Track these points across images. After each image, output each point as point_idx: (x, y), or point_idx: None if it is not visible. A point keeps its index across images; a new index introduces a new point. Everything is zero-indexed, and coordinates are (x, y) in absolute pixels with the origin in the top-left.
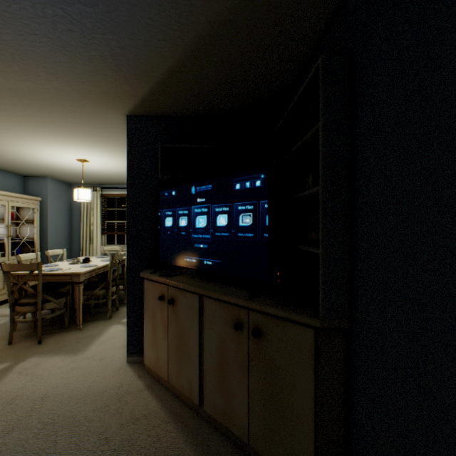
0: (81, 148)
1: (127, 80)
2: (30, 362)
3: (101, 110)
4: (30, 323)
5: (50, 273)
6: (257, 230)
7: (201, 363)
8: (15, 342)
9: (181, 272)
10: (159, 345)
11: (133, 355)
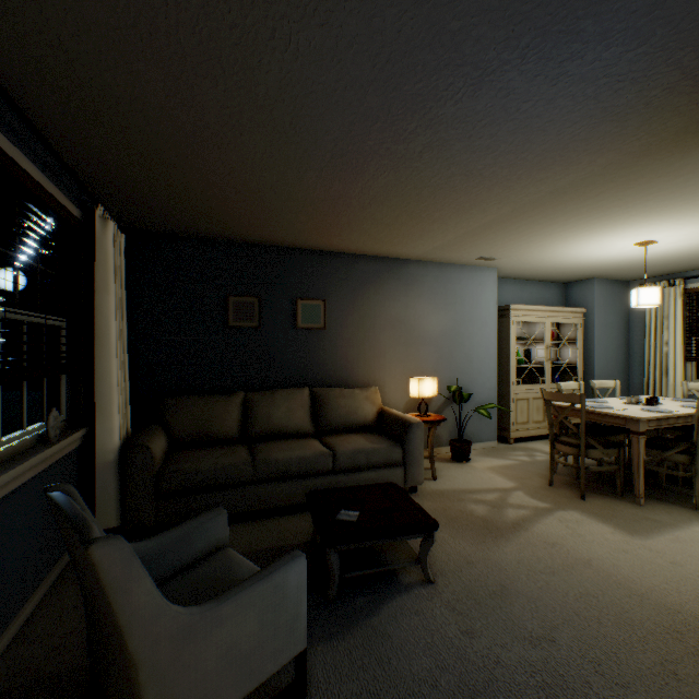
0: (640, 226)
1: None
2: (570, 515)
3: (671, 159)
4: (570, 470)
5: (594, 411)
6: None
7: None
8: (554, 485)
9: None
10: None
11: None
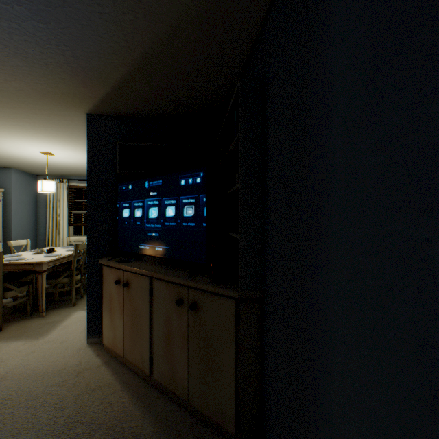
0: (44, 142)
1: (84, 84)
2: None
3: (61, 108)
4: None
5: (12, 263)
6: (198, 220)
7: (151, 337)
8: None
9: (137, 258)
10: (116, 325)
11: (93, 336)
